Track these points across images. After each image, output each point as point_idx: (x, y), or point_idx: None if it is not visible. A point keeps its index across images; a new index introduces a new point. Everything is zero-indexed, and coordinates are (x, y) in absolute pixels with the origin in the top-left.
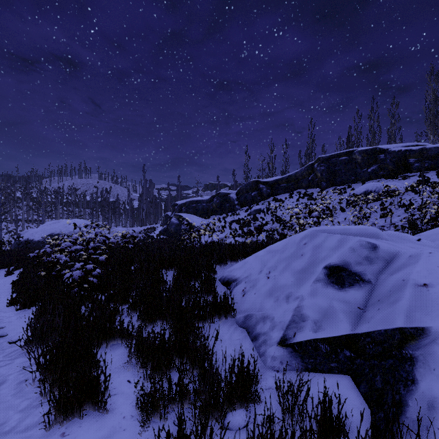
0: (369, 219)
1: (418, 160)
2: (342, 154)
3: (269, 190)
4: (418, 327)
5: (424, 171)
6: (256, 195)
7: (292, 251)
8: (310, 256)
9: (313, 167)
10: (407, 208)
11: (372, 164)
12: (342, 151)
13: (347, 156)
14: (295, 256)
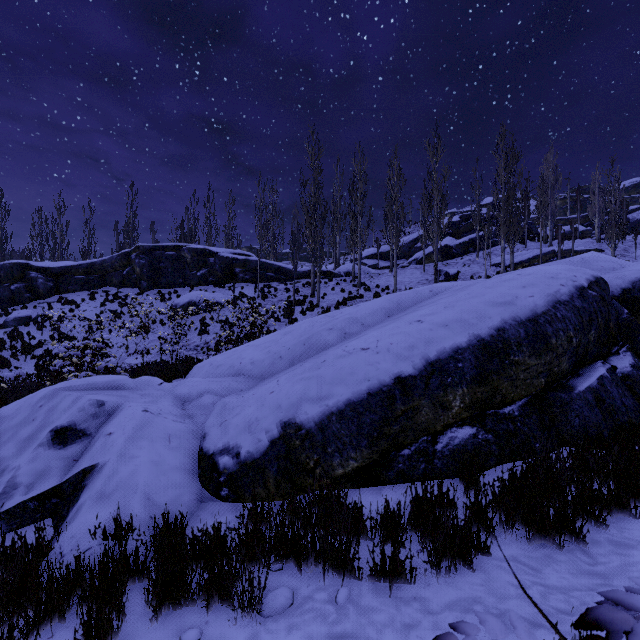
0: (188, 336)
1: (242, 271)
2: (170, 248)
3: (52, 283)
4: (93, 465)
5: (247, 282)
6: (21, 290)
7: (25, 416)
8: (42, 420)
9: (131, 257)
10: (222, 325)
11: (202, 267)
12: (170, 244)
13: (175, 252)
14: (26, 422)
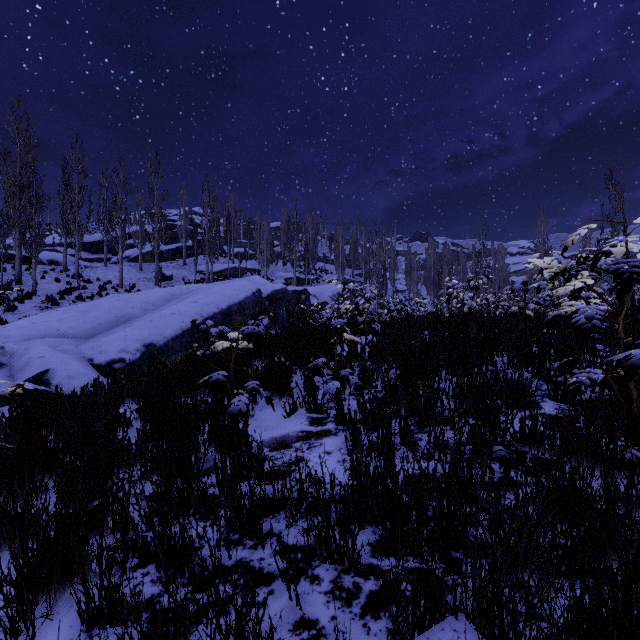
0: None
1: None
2: None
3: None
4: (47, 369)
5: None
6: None
7: None
8: None
9: None
10: None
11: None
12: None
13: None
14: None
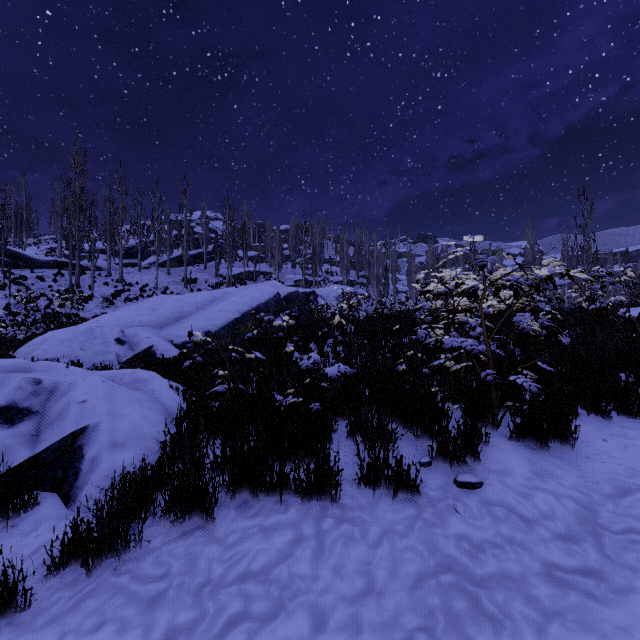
0: None
1: None
2: None
3: None
4: (152, 345)
5: None
6: None
7: (86, 337)
8: (102, 337)
9: None
10: None
11: None
12: None
13: None
14: (91, 339)
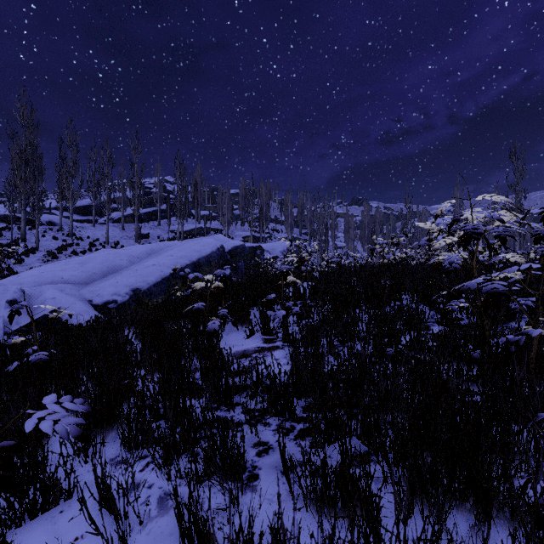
0: None
1: None
2: None
3: None
4: (58, 308)
5: None
6: None
7: None
8: None
9: None
10: None
11: None
12: None
13: None
14: None
